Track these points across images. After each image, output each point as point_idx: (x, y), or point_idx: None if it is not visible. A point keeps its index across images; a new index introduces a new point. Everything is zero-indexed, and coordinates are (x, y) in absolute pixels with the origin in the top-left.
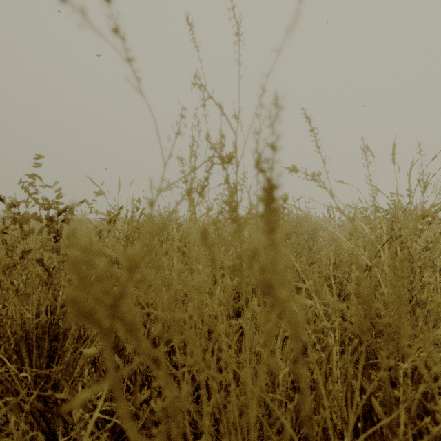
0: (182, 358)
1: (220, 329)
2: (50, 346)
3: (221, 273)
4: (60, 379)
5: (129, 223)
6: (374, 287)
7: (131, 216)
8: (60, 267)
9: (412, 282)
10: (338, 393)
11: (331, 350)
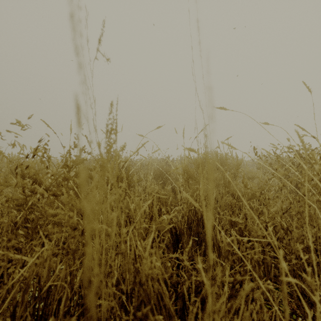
0: None
1: None
2: None
3: (157, 207)
4: None
5: (67, 159)
6: (299, 219)
7: (69, 152)
8: None
9: None
10: None
11: None
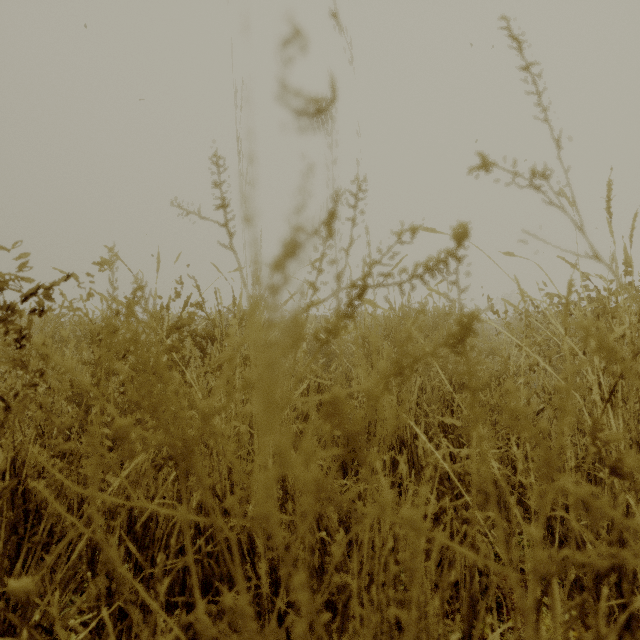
0: (211, 623)
1: (291, 586)
2: (10, 534)
3: (317, 401)
4: (4, 610)
5: (163, 319)
6: None
7: (167, 306)
8: (27, 394)
9: (634, 416)
10: (513, 603)
11: (547, 582)
